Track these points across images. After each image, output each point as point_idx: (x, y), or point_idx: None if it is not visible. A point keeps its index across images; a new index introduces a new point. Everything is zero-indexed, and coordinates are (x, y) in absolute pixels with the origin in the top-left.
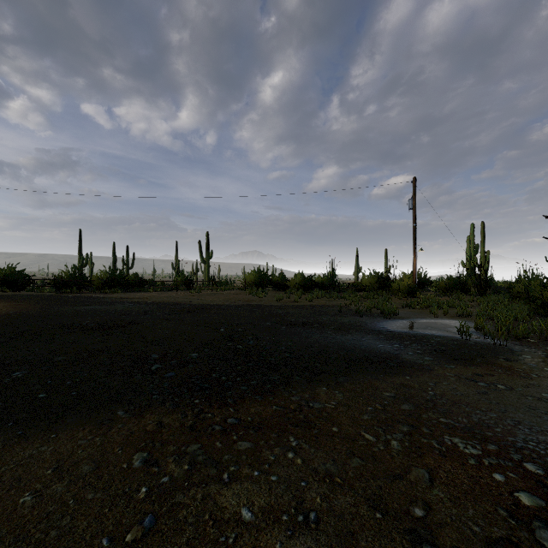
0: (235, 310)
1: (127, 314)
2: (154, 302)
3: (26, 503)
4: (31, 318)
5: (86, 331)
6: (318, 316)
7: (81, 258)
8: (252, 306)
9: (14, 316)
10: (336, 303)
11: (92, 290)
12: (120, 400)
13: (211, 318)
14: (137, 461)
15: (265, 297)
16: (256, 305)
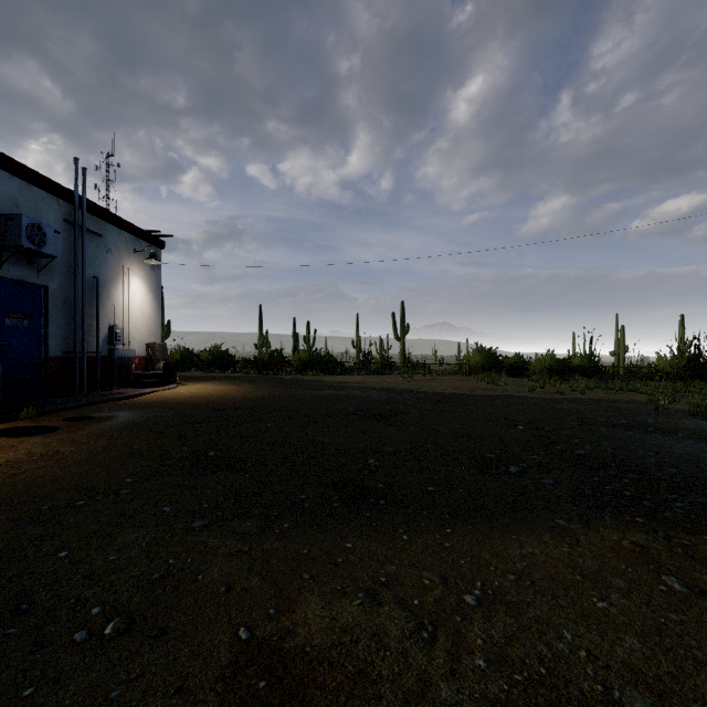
0: (498, 402)
1: (377, 402)
2: (383, 388)
3: (611, 610)
4: (292, 402)
5: (364, 420)
6: (632, 416)
7: (262, 336)
8: (509, 398)
9: (275, 399)
10: (626, 397)
11: (288, 372)
12: (529, 505)
13: (482, 412)
14: (675, 586)
15: (505, 385)
16: (511, 396)
